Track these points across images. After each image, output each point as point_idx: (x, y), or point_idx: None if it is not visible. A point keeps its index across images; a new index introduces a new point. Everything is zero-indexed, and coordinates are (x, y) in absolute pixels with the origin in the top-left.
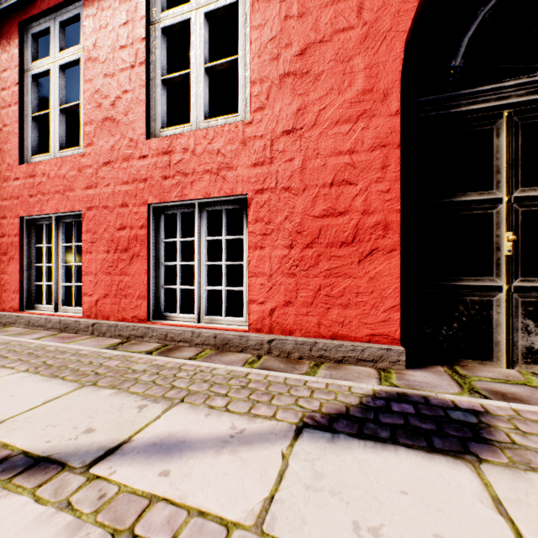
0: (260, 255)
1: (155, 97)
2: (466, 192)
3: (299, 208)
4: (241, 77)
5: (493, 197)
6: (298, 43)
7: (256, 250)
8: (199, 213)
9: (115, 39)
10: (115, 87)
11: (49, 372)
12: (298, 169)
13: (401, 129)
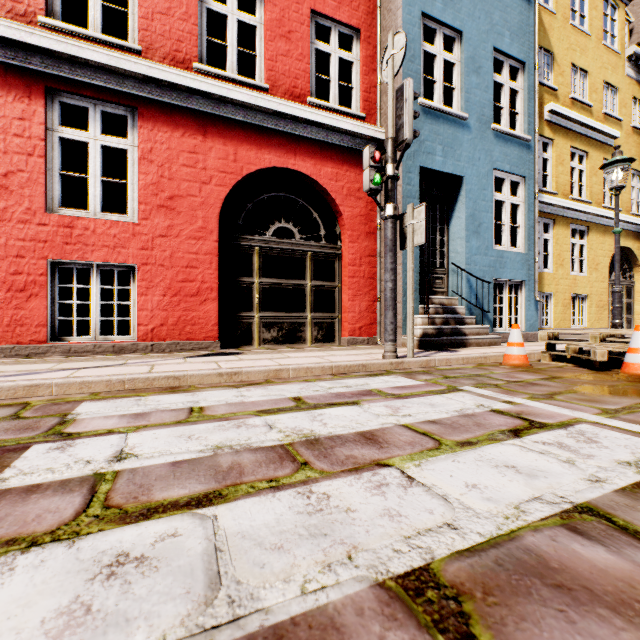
0: (145, 299)
1: (53, 183)
2: (243, 277)
3: (170, 276)
4: (131, 195)
5: (252, 280)
6: (169, 192)
7: (143, 296)
8: (96, 270)
9: (8, 125)
10: (8, 163)
11: (17, 364)
12: (169, 256)
13: (218, 245)
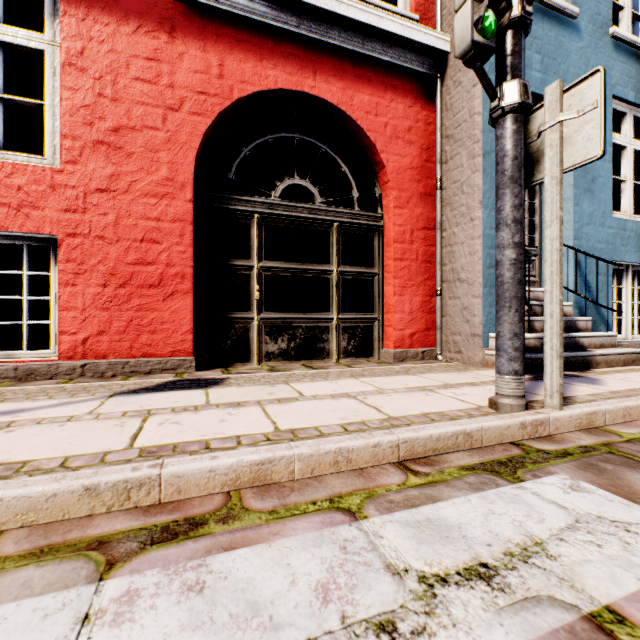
0: (72, 291)
1: None
2: (236, 259)
3: (113, 255)
4: (49, 124)
5: (250, 264)
6: (112, 121)
7: (68, 287)
8: None
9: None
10: None
11: None
12: (112, 223)
13: (197, 209)
